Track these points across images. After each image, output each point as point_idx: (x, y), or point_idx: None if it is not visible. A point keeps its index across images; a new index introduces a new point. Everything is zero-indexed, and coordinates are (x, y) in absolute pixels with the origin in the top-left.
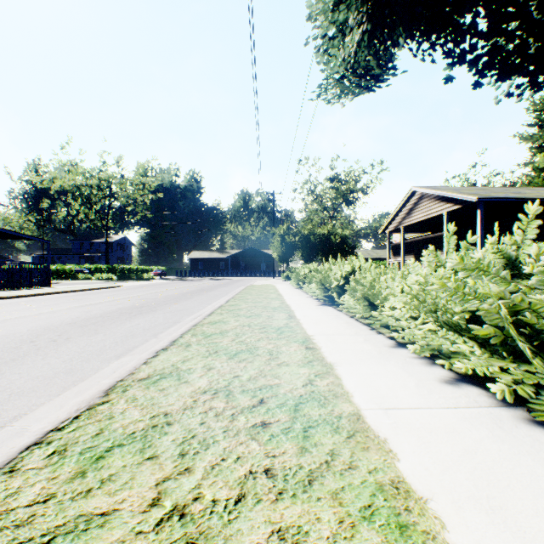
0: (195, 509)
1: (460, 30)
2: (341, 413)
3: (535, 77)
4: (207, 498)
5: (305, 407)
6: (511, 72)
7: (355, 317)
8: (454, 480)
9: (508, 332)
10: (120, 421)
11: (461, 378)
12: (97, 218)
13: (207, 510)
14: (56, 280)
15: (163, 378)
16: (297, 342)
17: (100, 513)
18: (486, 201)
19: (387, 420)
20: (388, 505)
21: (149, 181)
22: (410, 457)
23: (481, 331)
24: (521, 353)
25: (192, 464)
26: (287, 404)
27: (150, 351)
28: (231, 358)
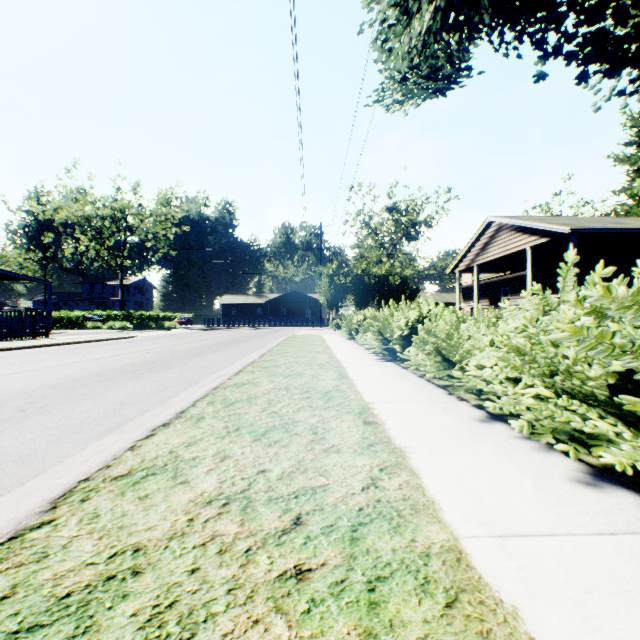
0: None
1: (556, 12)
2: (428, 547)
3: None
4: None
5: (368, 534)
6: (627, 60)
7: (426, 377)
8: None
9: None
10: (54, 565)
11: (600, 474)
12: (110, 256)
13: None
14: (60, 329)
15: (151, 475)
16: (351, 413)
17: None
18: (580, 233)
19: (507, 561)
20: None
21: (172, 211)
22: None
23: (639, 405)
24: None
25: None
26: (339, 526)
27: (144, 428)
28: (258, 439)
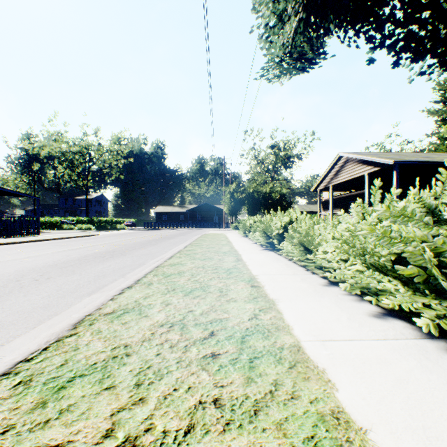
0: (146, 441)
1: (380, 19)
2: (283, 345)
3: (444, 58)
4: (158, 429)
5: (251, 339)
6: (424, 53)
7: (293, 260)
8: (390, 410)
9: (431, 272)
10: (84, 352)
11: (388, 313)
12: (79, 179)
13: (158, 442)
14: (45, 229)
15: (126, 313)
16: (243, 281)
17: (55, 445)
18: (401, 164)
19: (324, 351)
20: (329, 436)
21: (121, 148)
22: (348, 387)
23: (406, 271)
24: (441, 290)
25: (146, 394)
26: (235, 336)
27: (116, 289)
28: (187, 295)
